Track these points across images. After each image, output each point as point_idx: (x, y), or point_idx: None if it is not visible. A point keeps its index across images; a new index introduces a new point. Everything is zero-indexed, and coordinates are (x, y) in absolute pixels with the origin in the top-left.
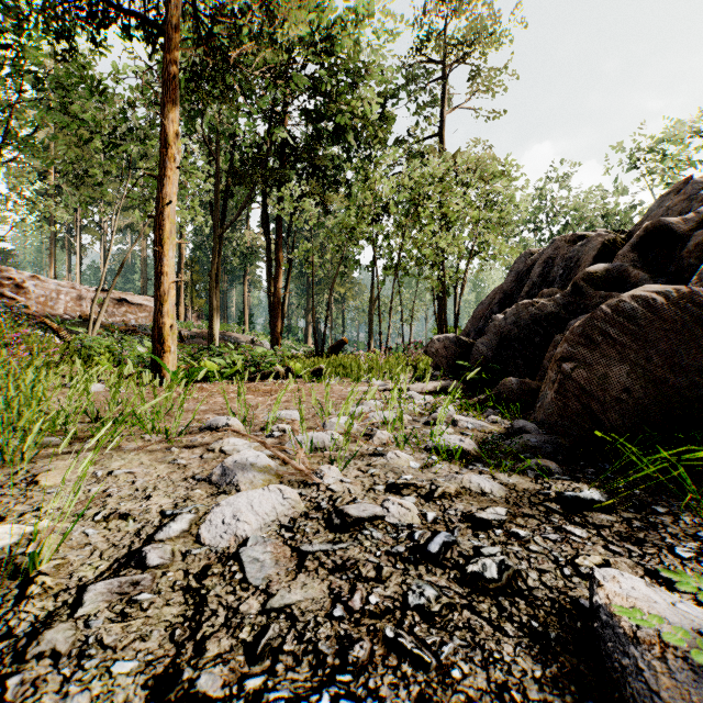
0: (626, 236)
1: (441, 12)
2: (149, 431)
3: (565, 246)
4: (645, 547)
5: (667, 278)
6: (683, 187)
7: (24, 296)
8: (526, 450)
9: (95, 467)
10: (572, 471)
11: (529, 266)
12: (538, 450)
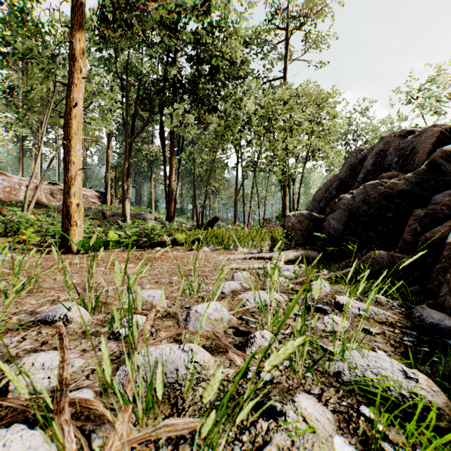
0: None
1: None
2: None
3: (396, 140)
4: None
5: None
6: None
7: None
8: None
9: None
10: None
11: (361, 159)
12: None
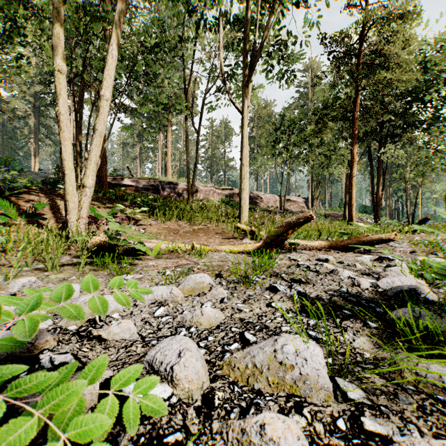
0: None
1: None
2: None
3: None
4: None
5: None
6: None
7: (262, 202)
8: None
9: None
10: None
11: None
12: None
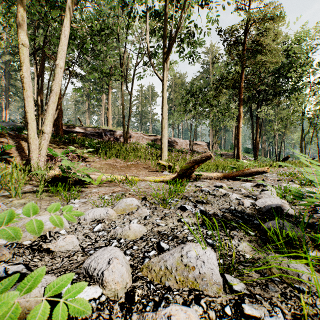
0: None
1: None
2: None
3: None
4: None
5: None
6: None
7: (177, 145)
8: None
9: None
10: None
11: None
12: None
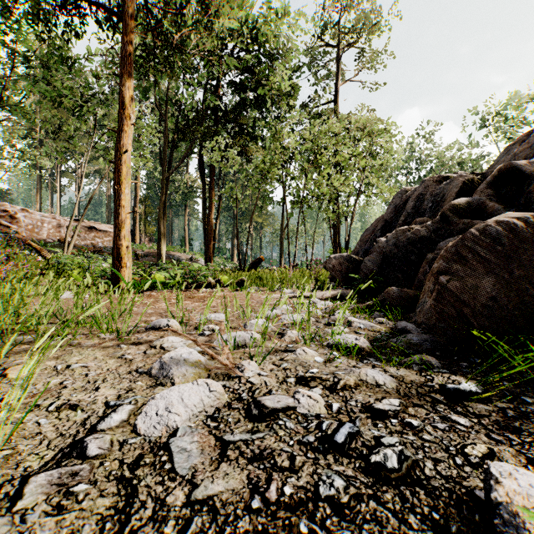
0: (481, 177)
1: (335, 7)
2: (105, 330)
3: (433, 185)
4: (522, 435)
5: (517, 208)
6: (526, 138)
7: (16, 224)
8: (410, 347)
9: (56, 361)
10: (449, 365)
11: (405, 200)
12: (419, 347)
